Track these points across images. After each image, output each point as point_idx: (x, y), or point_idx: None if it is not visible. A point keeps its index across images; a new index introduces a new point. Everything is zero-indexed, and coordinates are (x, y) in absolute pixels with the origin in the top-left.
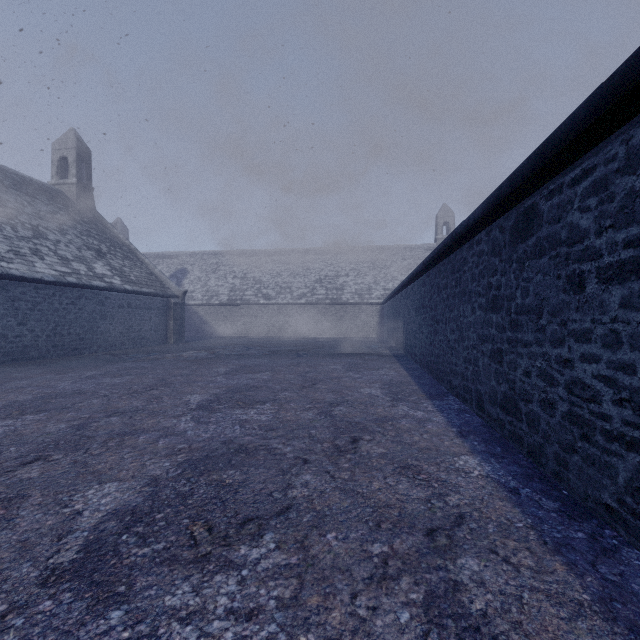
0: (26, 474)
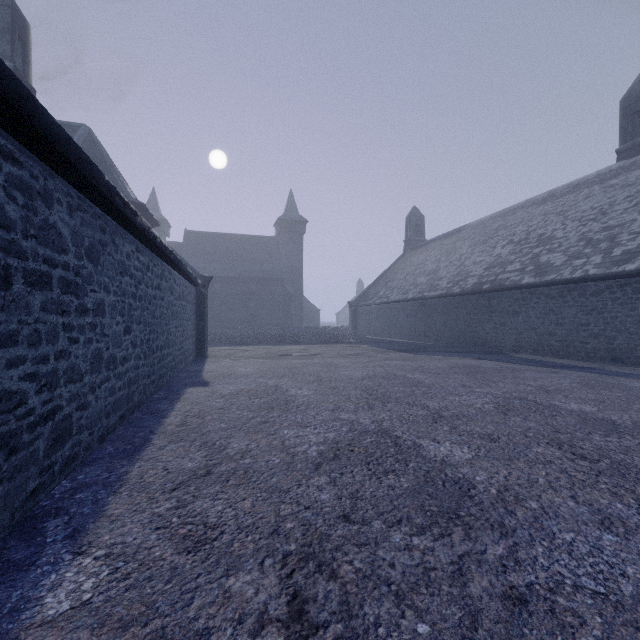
0: (542, 449)
